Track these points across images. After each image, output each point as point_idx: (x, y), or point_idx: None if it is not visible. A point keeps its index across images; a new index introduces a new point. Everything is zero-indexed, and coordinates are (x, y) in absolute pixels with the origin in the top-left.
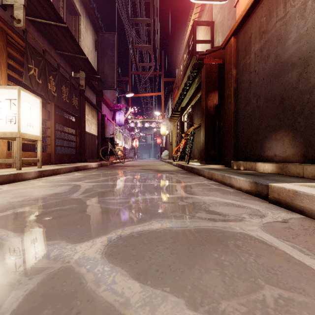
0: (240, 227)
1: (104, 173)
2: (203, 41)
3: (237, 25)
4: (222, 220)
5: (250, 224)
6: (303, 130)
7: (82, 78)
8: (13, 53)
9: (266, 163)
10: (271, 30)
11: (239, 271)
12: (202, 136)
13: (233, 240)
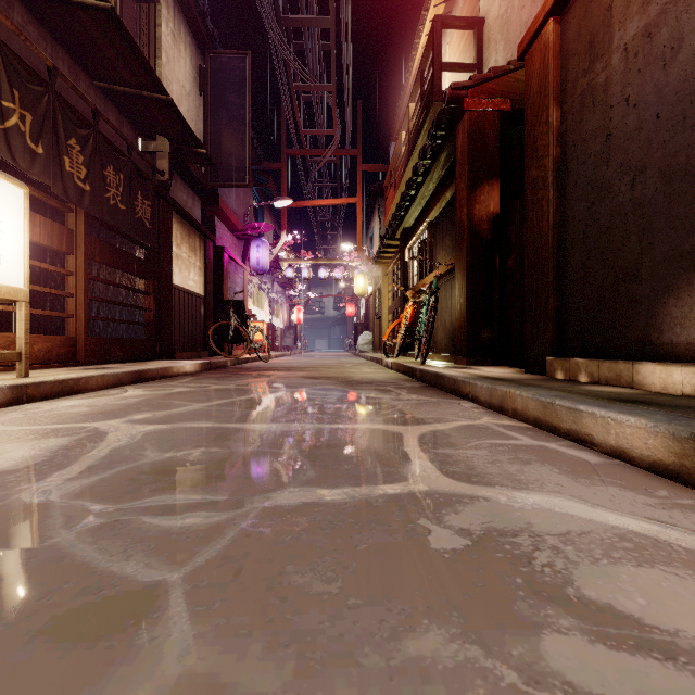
0: None
1: (205, 389)
2: (458, 65)
3: None
4: None
5: None
6: None
7: (162, 155)
8: None
9: (676, 366)
10: None
11: None
12: (459, 293)
13: None
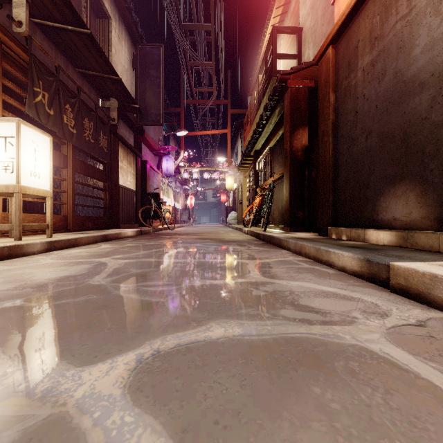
0: (352, 334)
1: (143, 244)
2: (286, 55)
3: (337, 30)
4: (321, 322)
5: (366, 329)
6: (438, 181)
7: (113, 109)
8: (11, 71)
9: (381, 231)
10: (388, 34)
11: (360, 424)
12: (285, 191)
13: (343, 360)
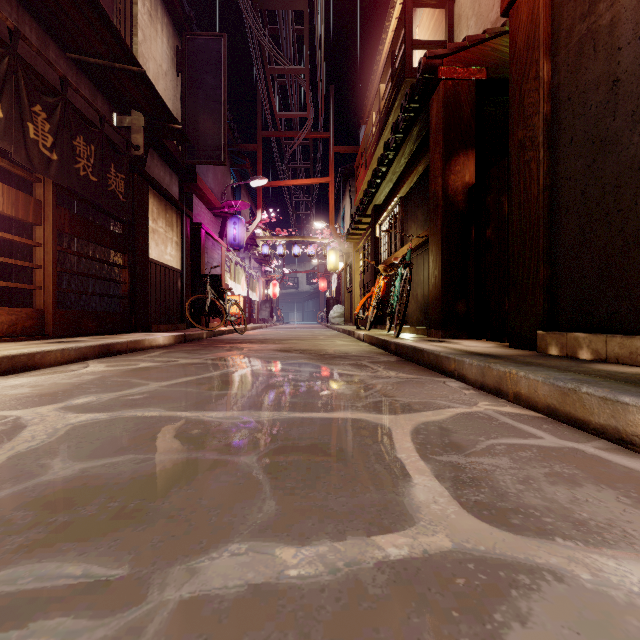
0: None
1: (170, 364)
2: (429, 42)
3: None
4: None
5: None
6: None
7: (137, 129)
8: None
9: None
10: None
11: None
12: (433, 265)
13: None
